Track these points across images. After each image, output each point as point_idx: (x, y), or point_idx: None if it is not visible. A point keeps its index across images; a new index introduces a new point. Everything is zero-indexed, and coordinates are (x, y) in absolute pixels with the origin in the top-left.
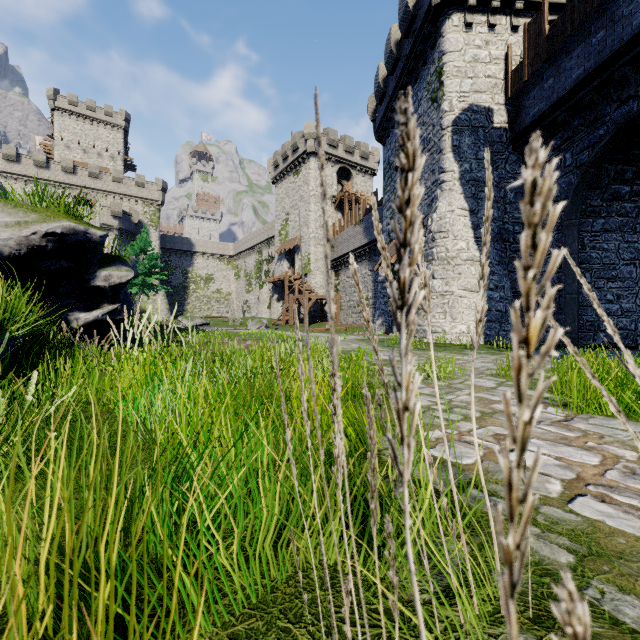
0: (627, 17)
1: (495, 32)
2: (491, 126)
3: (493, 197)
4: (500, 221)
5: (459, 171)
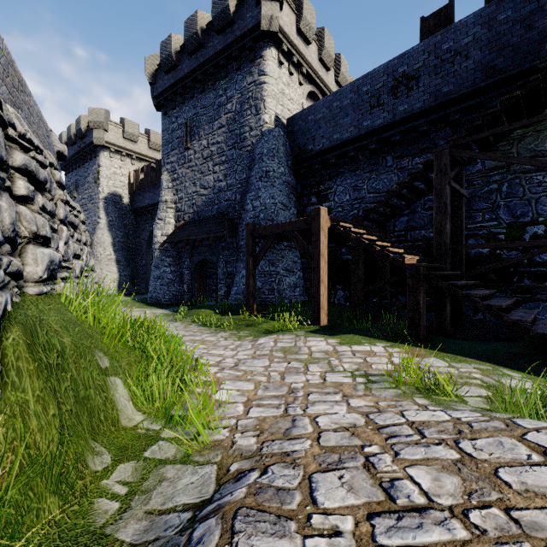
0: (156, 195)
1: (124, 164)
2: (122, 203)
3: (123, 233)
4: (126, 243)
5: (107, 220)
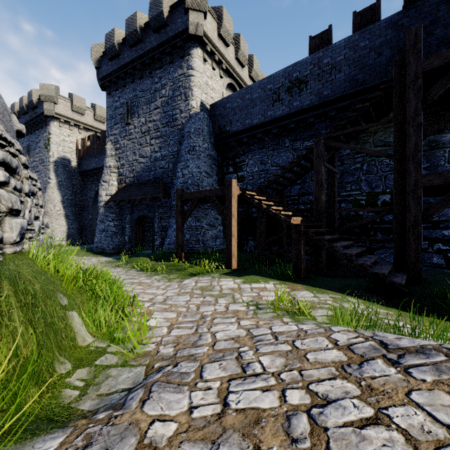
0: (101, 160)
1: (72, 132)
2: (71, 166)
3: (71, 192)
4: (74, 200)
5: (57, 180)
